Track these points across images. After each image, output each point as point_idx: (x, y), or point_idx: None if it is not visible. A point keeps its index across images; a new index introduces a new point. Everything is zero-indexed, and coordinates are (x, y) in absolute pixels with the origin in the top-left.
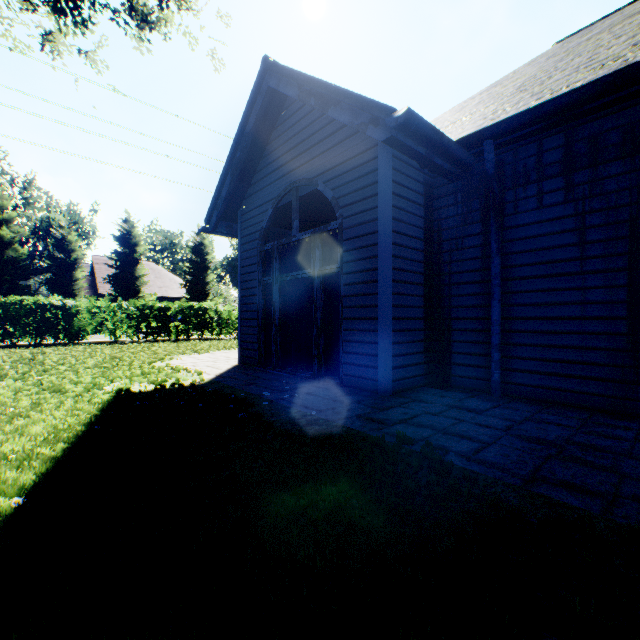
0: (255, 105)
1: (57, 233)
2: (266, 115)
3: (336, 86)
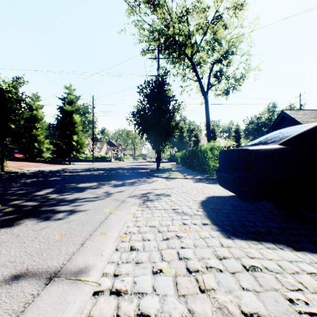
0: (279, 117)
1: (194, 132)
2: (281, 117)
3: (298, 121)
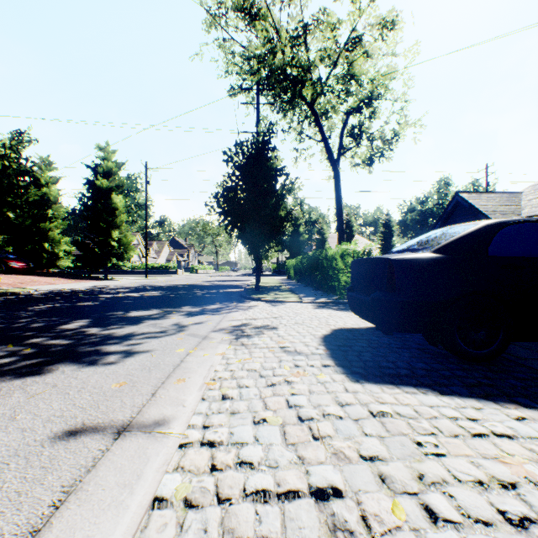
0: (451, 203)
1: (317, 226)
2: (455, 204)
3: (480, 211)
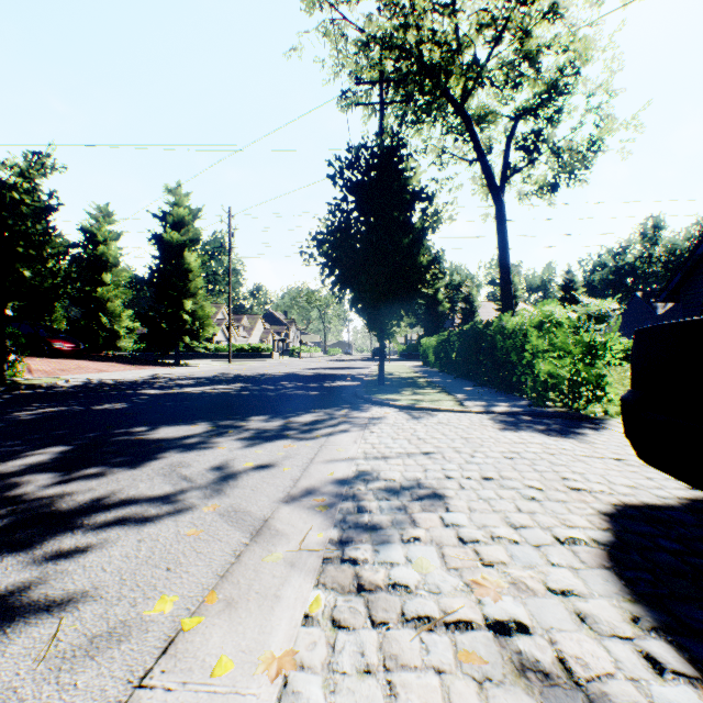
0: None
1: (463, 291)
2: None
3: None
